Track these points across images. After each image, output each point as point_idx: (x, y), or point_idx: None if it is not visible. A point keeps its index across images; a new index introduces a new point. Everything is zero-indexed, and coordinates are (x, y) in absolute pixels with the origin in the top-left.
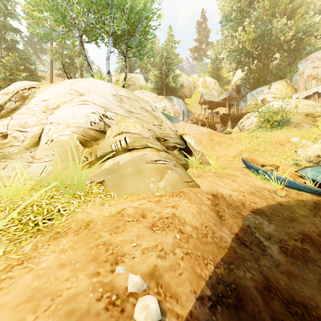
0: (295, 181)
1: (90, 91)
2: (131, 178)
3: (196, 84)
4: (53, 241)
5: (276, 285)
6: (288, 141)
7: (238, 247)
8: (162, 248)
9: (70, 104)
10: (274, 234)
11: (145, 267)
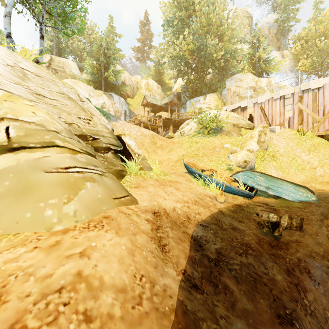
0: (231, 186)
1: None
2: (7, 201)
3: (139, 84)
4: None
5: None
6: (222, 147)
7: (188, 296)
8: None
9: None
10: (222, 253)
11: None
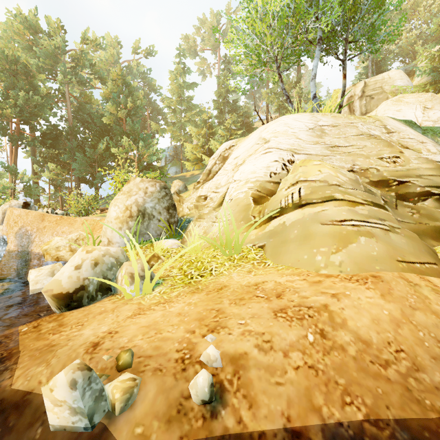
0: None
1: (277, 133)
2: (295, 244)
3: None
4: (190, 294)
5: None
6: None
7: None
8: (270, 339)
9: (254, 156)
10: None
11: (231, 348)
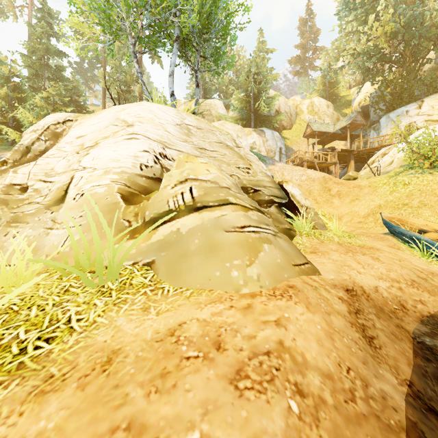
0: None
1: (142, 119)
2: (199, 258)
3: (299, 108)
4: (32, 403)
5: None
6: None
7: (423, 421)
8: None
9: (113, 139)
10: None
11: None
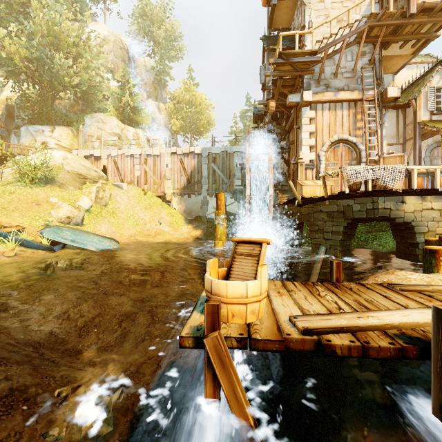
0: (32, 241)
1: None
2: None
3: None
4: None
5: None
6: (47, 201)
7: None
8: None
9: None
10: None
11: None
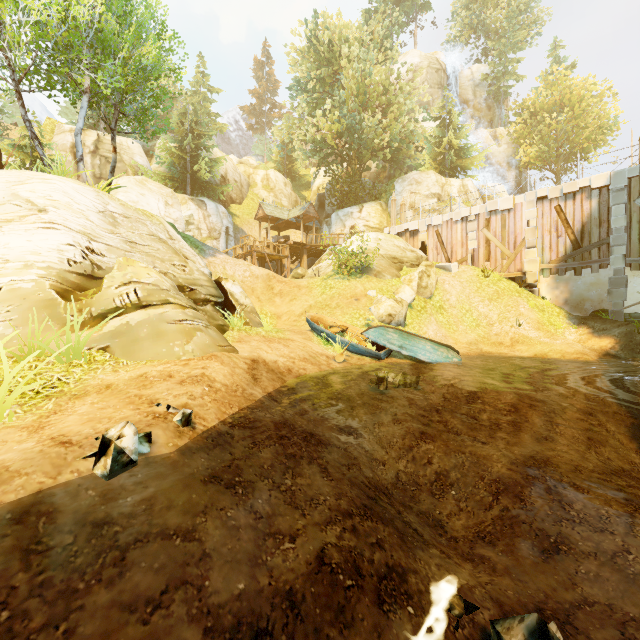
0: (357, 345)
1: (57, 203)
2: (149, 342)
3: (253, 179)
4: (76, 400)
5: (292, 423)
6: (365, 295)
7: (267, 401)
8: (192, 394)
9: (21, 225)
10: (313, 396)
11: (179, 403)
